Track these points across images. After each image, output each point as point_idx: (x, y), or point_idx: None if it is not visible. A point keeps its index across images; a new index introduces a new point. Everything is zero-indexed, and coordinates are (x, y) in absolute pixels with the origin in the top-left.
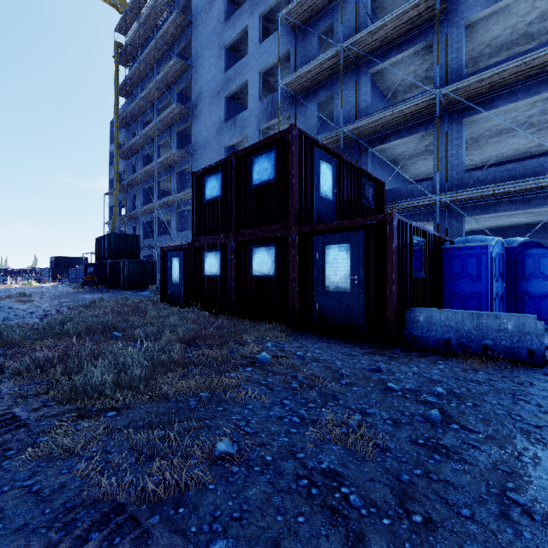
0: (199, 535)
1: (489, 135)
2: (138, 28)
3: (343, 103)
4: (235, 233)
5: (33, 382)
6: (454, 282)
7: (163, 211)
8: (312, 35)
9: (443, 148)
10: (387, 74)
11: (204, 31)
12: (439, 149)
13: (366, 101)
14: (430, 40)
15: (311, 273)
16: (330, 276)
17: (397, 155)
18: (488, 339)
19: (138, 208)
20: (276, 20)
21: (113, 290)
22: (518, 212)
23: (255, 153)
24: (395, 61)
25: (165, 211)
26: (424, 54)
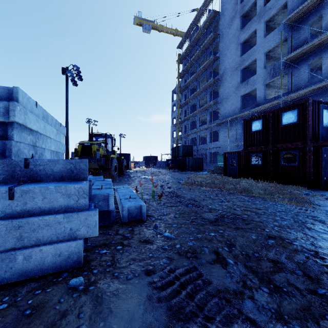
0: (325, 210)
1: None
2: (189, 45)
3: None
4: (271, 146)
5: (234, 192)
6: None
7: (202, 132)
8: (304, 25)
9: None
10: None
11: (227, 37)
12: None
13: None
14: None
15: (320, 163)
16: None
17: None
18: None
19: (187, 131)
20: (275, 19)
21: (183, 171)
22: None
23: (284, 111)
24: None
25: (203, 132)
26: None
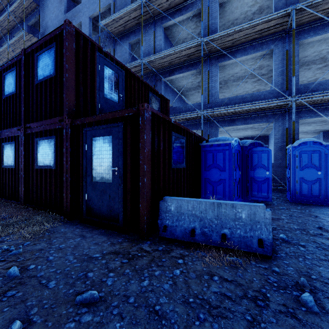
0: None
1: (233, 80)
2: None
3: (146, 45)
4: (25, 126)
5: None
6: (208, 171)
7: None
8: None
9: (207, 81)
10: (175, 31)
11: None
12: (204, 82)
13: (161, 45)
14: (199, 9)
15: (81, 164)
16: (96, 167)
17: (182, 87)
18: (226, 228)
19: None
20: None
21: None
22: (248, 127)
23: (39, 50)
24: (178, 21)
25: None
26: (196, 21)
